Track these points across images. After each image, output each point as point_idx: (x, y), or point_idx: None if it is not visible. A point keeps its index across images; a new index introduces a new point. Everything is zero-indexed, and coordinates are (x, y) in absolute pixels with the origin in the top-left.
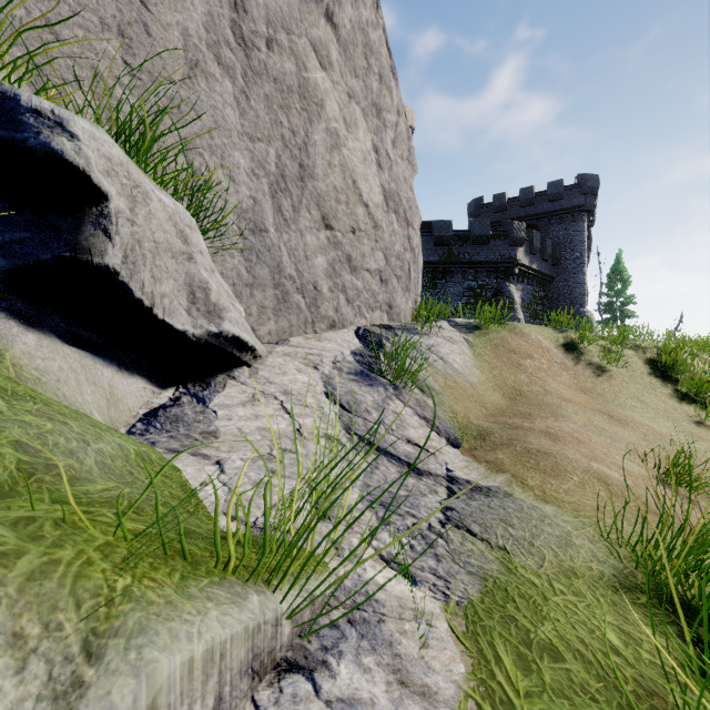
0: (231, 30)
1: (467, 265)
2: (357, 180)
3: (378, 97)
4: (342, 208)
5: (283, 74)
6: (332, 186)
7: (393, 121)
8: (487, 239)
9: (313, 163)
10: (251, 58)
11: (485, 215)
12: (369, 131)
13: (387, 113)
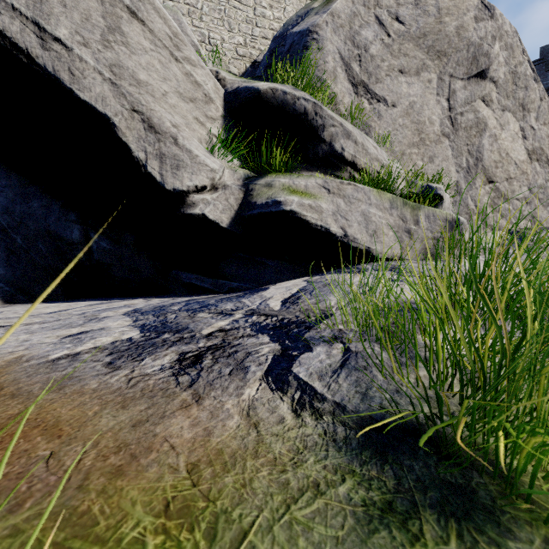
0: (447, 120)
1: None
2: (508, 152)
3: (524, 99)
4: (498, 170)
5: (467, 123)
6: (492, 162)
7: (536, 106)
8: None
9: (482, 155)
10: (454, 126)
11: None
12: (517, 121)
13: (531, 104)
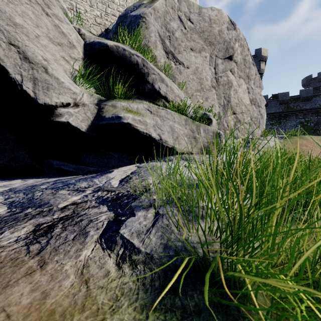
0: (214, 79)
1: (298, 112)
2: (242, 99)
3: (248, 73)
4: (237, 108)
5: (224, 82)
6: (235, 103)
7: (253, 78)
8: (310, 97)
9: (230, 99)
10: (218, 82)
11: (312, 84)
12: (245, 84)
13: (251, 76)
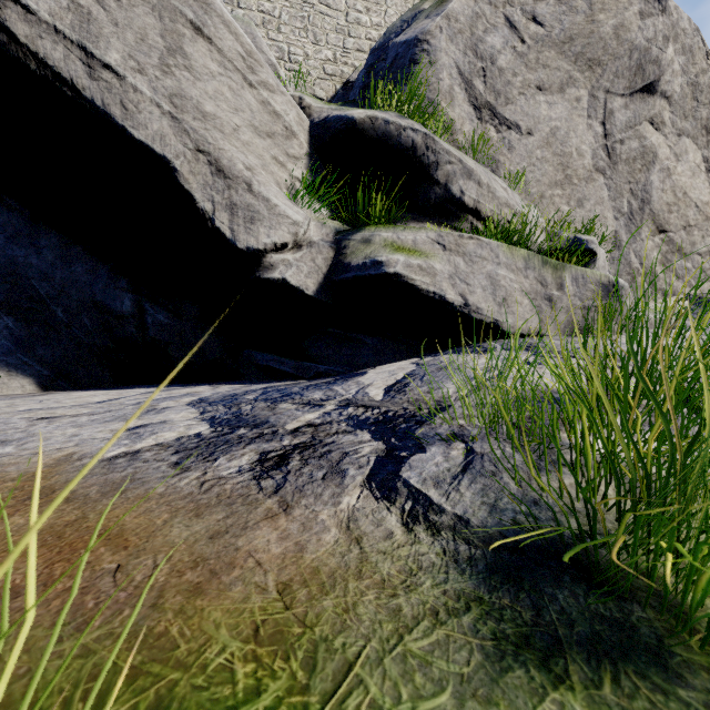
0: (602, 151)
1: None
2: (686, 191)
3: (708, 119)
4: (672, 215)
5: (630, 154)
6: (664, 204)
7: None
8: None
9: (649, 195)
10: (612, 158)
11: None
12: (699, 149)
13: None
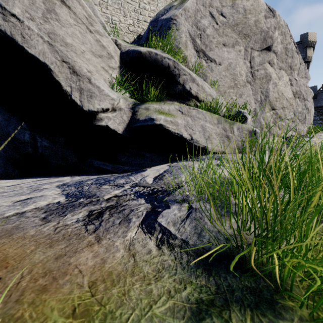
0: (249, 74)
1: None
2: (283, 93)
3: (291, 63)
4: (277, 103)
5: (261, 76)
6: (274, 98)
7: (297, 67)
8: None
9: (268, 94)
10: (253, 77)
11: None
12: (287, 75)
13: (295, 66)
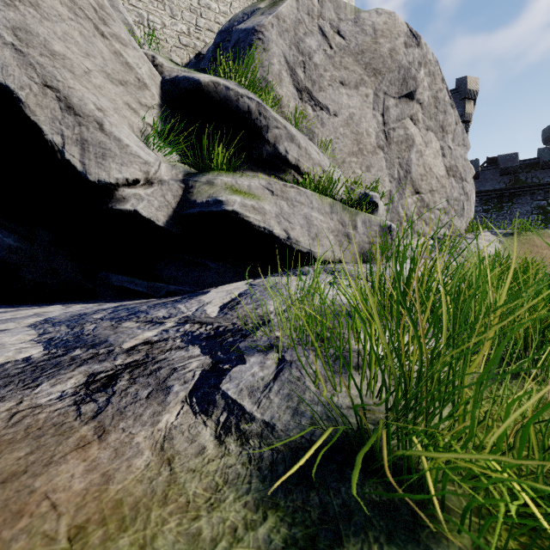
0: (382, 134)
1: (535, 188)
2: (431, 167)
3: (443, 122)
4: (423, 183)
5: (399, 138)
6: (419, 175)
7: (452, 129)
8: None
9: (410, 168)
10: (388, 139)
11: None
12: (438, 141)
13: (448, 127)
